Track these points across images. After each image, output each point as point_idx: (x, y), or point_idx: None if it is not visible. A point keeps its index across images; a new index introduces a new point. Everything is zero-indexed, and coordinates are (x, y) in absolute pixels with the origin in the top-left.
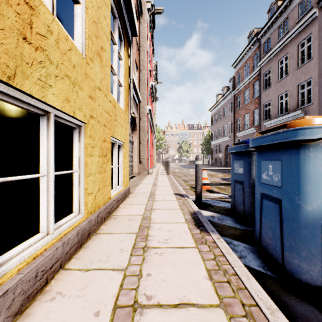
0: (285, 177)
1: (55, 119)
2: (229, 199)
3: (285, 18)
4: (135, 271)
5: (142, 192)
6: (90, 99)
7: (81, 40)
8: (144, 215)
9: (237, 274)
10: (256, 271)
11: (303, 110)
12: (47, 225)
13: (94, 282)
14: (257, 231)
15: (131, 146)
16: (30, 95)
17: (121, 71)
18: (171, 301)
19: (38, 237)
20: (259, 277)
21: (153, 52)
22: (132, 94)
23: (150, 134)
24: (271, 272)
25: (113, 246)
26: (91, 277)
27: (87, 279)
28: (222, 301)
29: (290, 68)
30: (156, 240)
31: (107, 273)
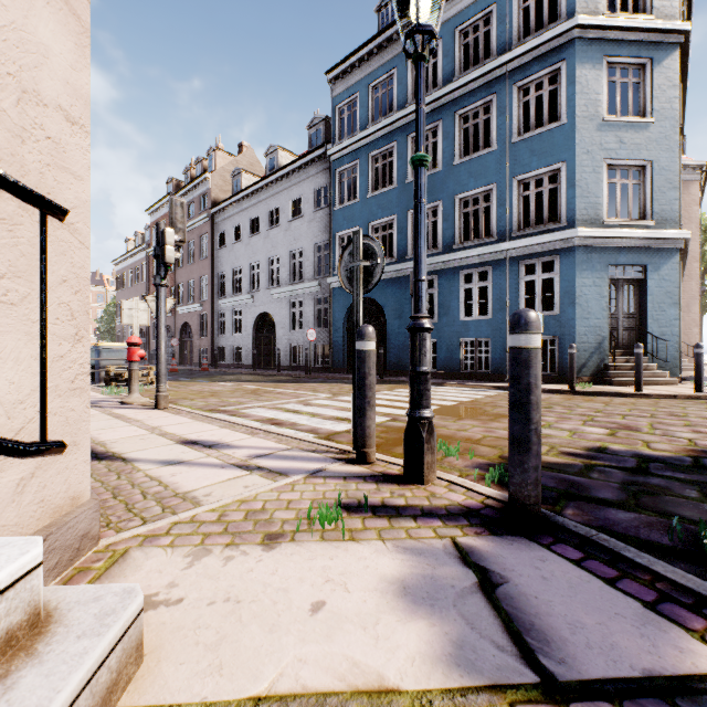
0: None
1: None
2: None
3: (193, 200)
4: None
5: None
6: None
7: None
8: None
9: None
10: None
11: (203, 304)
12: None
13: None
14: None
15: None
16: None
17: None
18: None
19: None
20: None
21: None
22: None
23: None
24: None
25: None
26: None
27: None
28: None
29: (196, 256)
30: None
31: None
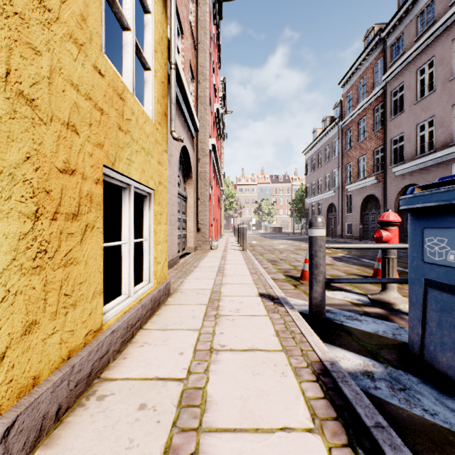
0: None
1: None
2: (375, 308)
3: (429, 1)
4: None
5: (195, 290)
6: None
7: None
8: (188, 378)
9: None
10: None
11: None
12: None
13: None
14: None
15: (182, 204)
16: None
17: (147, 36)
18: None
19: None
20: None
21: (219, 61)
22: (173, 94)
23: (214, 185)
24: None
25: None
26: None
27: None
28: None
29: (437, 79)
30: None
31: None
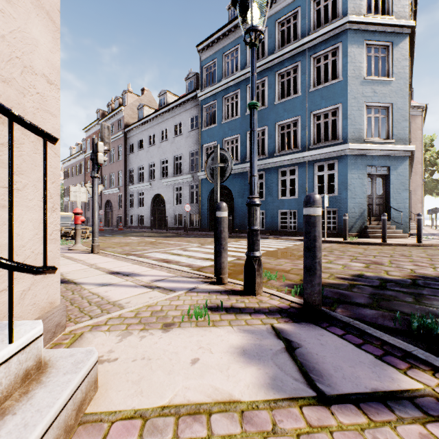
0: None
1: None
2: None
3: (113, 123)
4: None
5: None
6: None
7: None
8: None
9: None
10: None
11: (119, 188)
12: None
13: None
14: None
15: None
16: None
17: None
18: None
19: None
20: None
21: None
22: None
23: None
24: None
25: None
26: None
27: None
28: None
29: (115, 158)
30: None
31: None
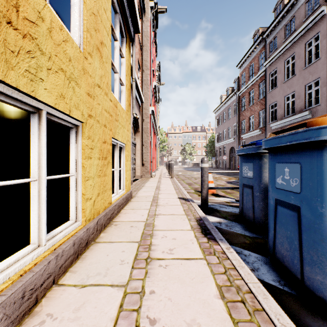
0: (304, 182)
1: (48, 118)
2: (236, 203)
3: (292, 17)
4: (137, 287)
5: (144, 196)
6: (88, 97)
7: (78, 32)
8: (146, 221)
9: (252, 292)
10: (271, 287)
11: (310, 111)
12: (38, 235)
13: (90, 301)
14: (270, 240)
15: (133, 148)
16: (17, 88)
17: (122, 69)
18: (179, 326)
19: (28, 250)
20: (276, 294)
21: (156, 52)
22: (134, 94)
23: (153, 135)
24: (289, 288)
25: (113, 257)
26: (87, 295)
27: (83, 297)
28: (237, 326)
29: (296, 68)
30: (160, 250)
31: (105, 290)
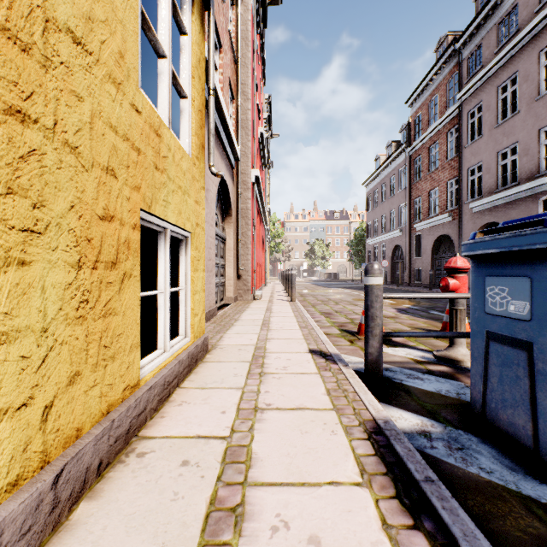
0: None
1: None
2: (440, 366)
3: (512, 6)
4: None
5: (236, 346)
6: (6, 43)
7: None
8: (231, 436)
9: None
10: None
11: None
12: None
13: None
14: None
15: (220, 246)
16: None
17: (183, 61)
18: None
19: None
20: None
21: (263, 76)
22: (212, 123)
23: (258, 224)
24: None
25: None
26: None
27: None
28: None
29: (521, 98)
30: None
31: None
